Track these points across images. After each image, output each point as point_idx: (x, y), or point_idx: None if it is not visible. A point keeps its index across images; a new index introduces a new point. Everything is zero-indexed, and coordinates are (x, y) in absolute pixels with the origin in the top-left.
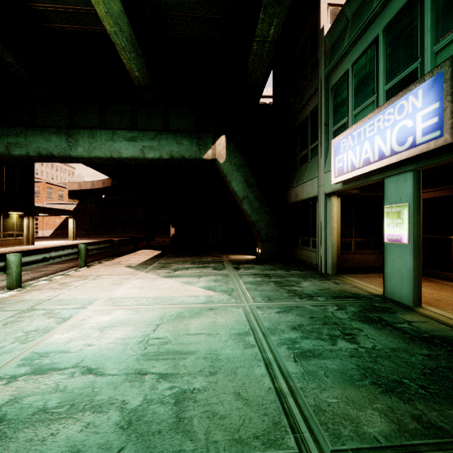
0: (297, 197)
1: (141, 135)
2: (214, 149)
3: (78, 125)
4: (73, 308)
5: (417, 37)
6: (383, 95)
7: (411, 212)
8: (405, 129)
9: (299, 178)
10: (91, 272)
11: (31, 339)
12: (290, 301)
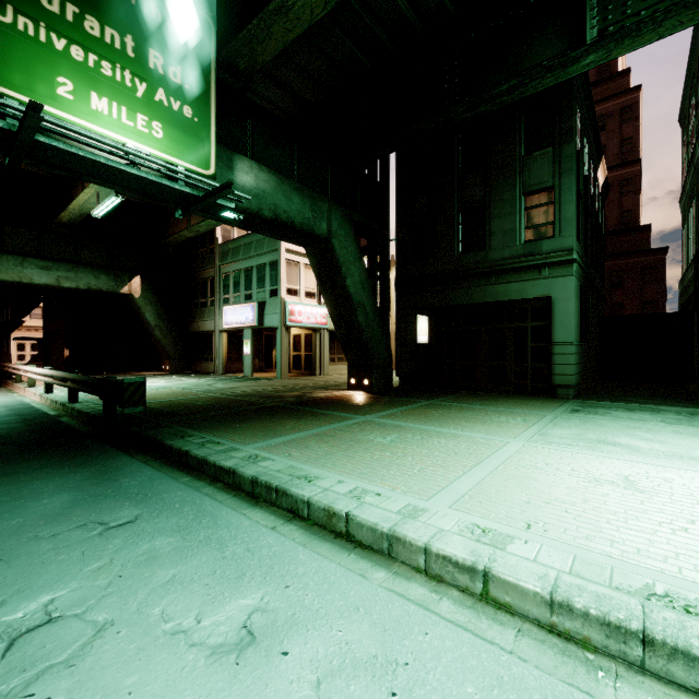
0: (200, 328)
1: (57, 266)
2: (130, 286)
3: None
4: None
5: (253, 283)
6: (244, 295)
7: (251, 343)
8: (247, 317)
9: (200, 316)
10: None
11: None
12: (208, 378)
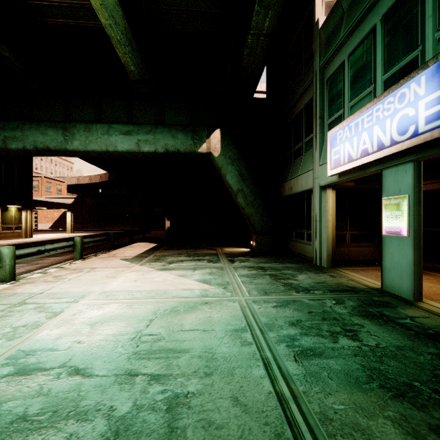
0: (291, 190)
1: (137, 129)
2: (208, 143)
3: (75, 119)
4: (65, 302)
5: (418, 25)
6: (381, 85)
7: (411, 204)
8: (407, 117)
9: (293, 171)
10: (86, 264)
11: (19, 335)
12: (287, 295)
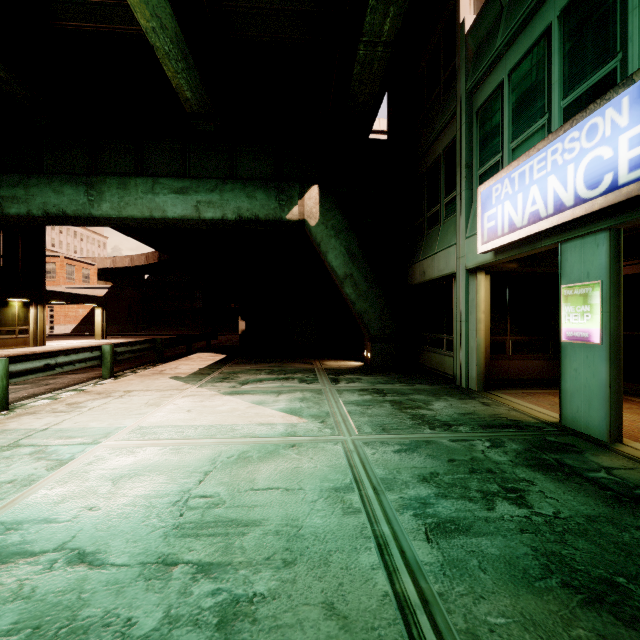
0: (424, 275)
1: (196, 185)
2: (301, 206)
3: (104, 171)
4: (79, 443)
5: (616, 21)
6: (560, 115)
7: (606, 295)
8: (600, 162)
9: (426, 248)
10: (119, 386)
11: None
12: (416, 433)
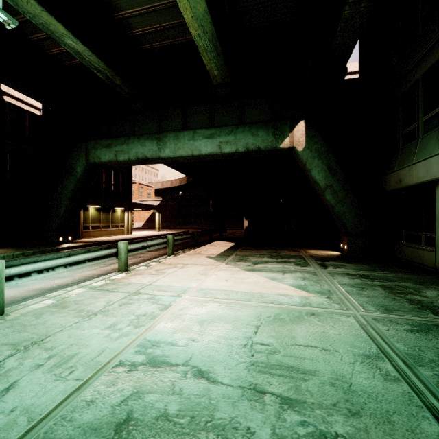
0: (400, 182)
1: (219, 131)
2: (291, 137)
3: (166, 130)
4: (170, 295)
5: None
6: None
7: None
8: None
9: (402, 160)
10: (178, 260)
11: (142, 324)
12: (421, 316)
